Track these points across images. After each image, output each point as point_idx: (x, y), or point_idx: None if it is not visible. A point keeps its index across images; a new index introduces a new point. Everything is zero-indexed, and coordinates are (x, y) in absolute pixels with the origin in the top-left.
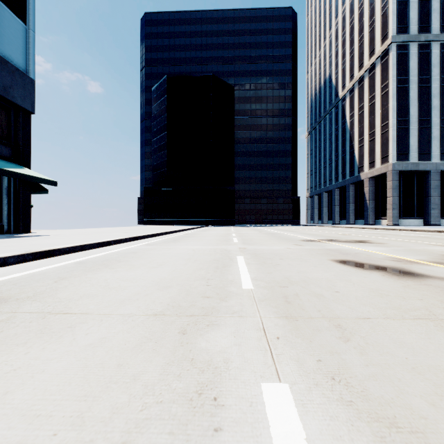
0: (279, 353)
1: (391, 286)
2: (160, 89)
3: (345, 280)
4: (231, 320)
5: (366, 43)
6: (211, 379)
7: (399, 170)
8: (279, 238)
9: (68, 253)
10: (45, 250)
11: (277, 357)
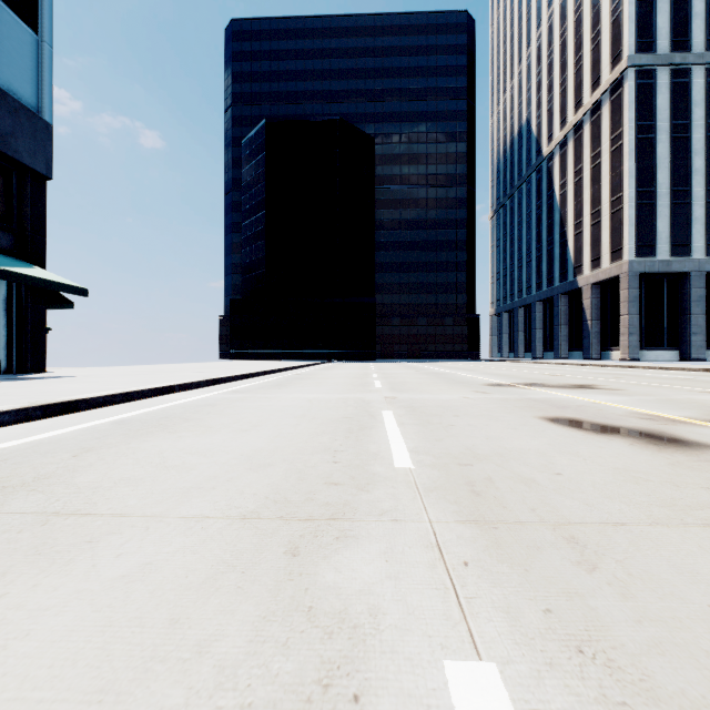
0: (471, 595)
1: (650, 463)
2: (256, 141)
3: (569, 453)
4: (378, 527)
5: (587, 68)
6: (346, 653)
7: (640, 271)
8: (450, 381)
9: (102, 406)
10: (63, 400)
11: (469, 604)
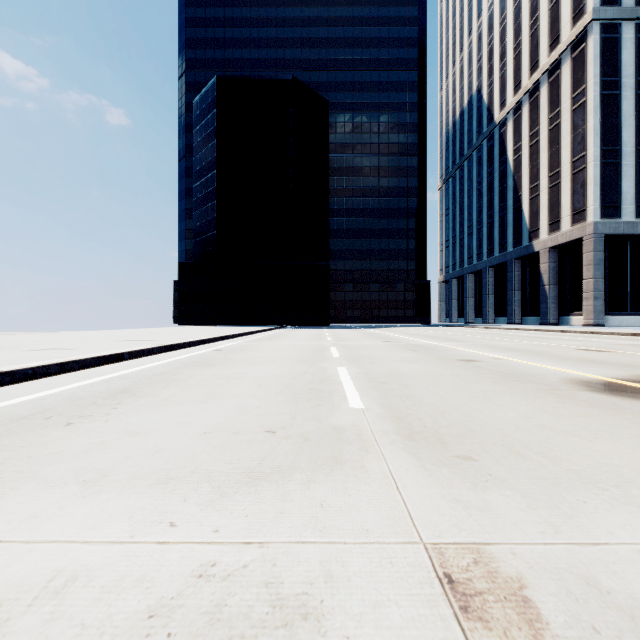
0: None
1: None
2: (206, 100)
3: None
4: None
5: (544, 28)
6: None
7: (605, 233)
8: (479, 370)
9: None
10: None
11: None
